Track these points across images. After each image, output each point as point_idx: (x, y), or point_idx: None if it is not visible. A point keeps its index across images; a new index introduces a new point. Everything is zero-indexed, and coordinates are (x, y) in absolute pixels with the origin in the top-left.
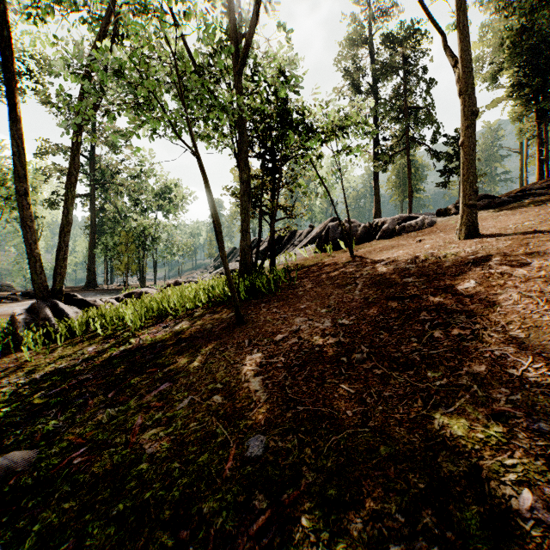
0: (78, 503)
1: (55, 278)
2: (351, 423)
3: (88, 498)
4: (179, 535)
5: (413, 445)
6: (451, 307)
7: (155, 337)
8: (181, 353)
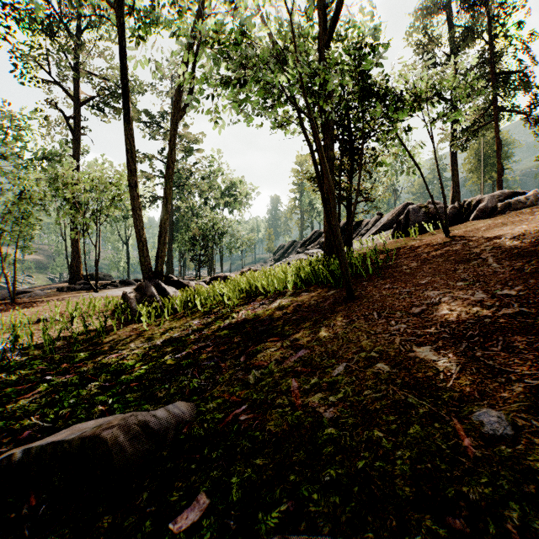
0: (271, 461)
1: (157, 260)
2: None
3: (279, 457)
4: (450, 524)
5: None
6: None
7: (256, 312)
8: (298, 325)
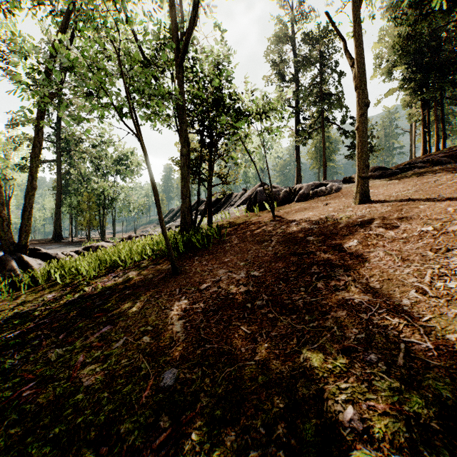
0: (23, 428)
1: (21, 234)
2: (243, 357)
3: (31, 424)
4: (99, 451)
5: (282, 374)
6: (335, 262)
7: (106, 285)
8: (124, 300)
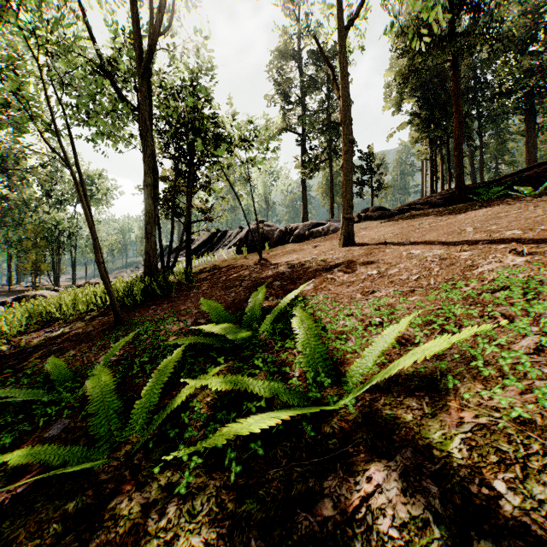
0: None
1: None
2: None
3: None
4: None
5: None
6: None
7: (32, 342)
8: (46, 357)
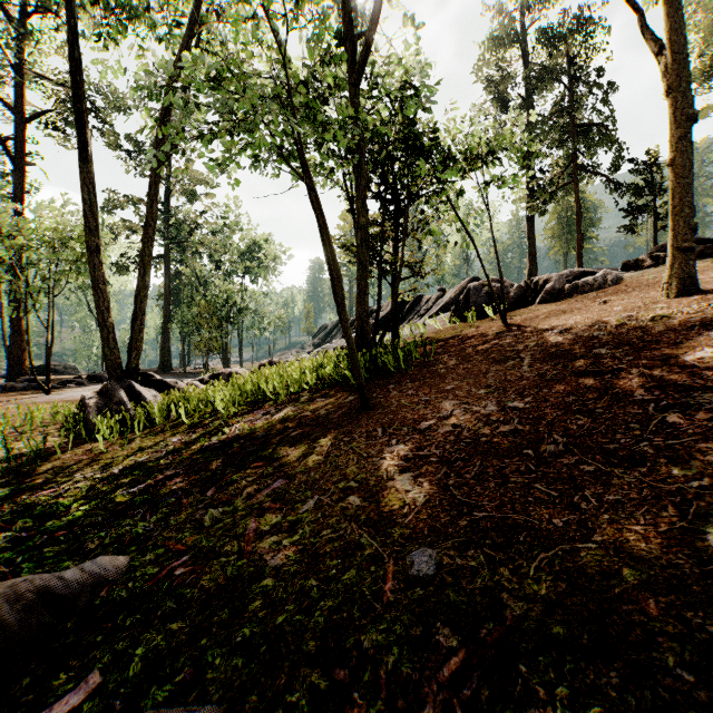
0: (189, 624)
1: (130, 353)
2: (565, 536)
3: (200, 618)
4: (334, 676)
5: (679, 570)
6: (683, 383)
7: (255, 426)
8: (293, 444)
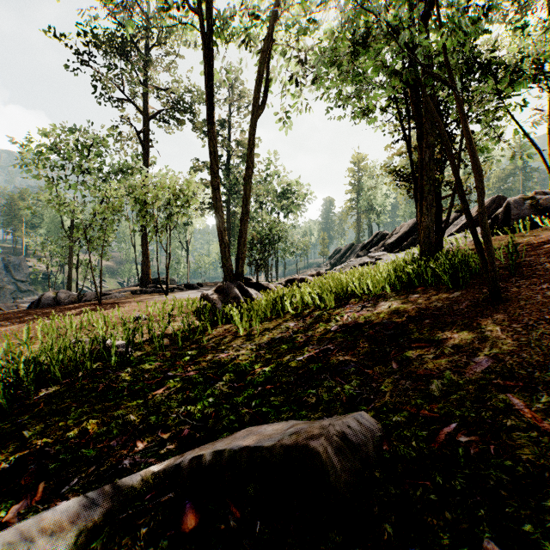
0: None
1: (238, 262)
2: None
3: None
4: None
5: None
6: None
7: (364, 315)
8: (441, 329)
